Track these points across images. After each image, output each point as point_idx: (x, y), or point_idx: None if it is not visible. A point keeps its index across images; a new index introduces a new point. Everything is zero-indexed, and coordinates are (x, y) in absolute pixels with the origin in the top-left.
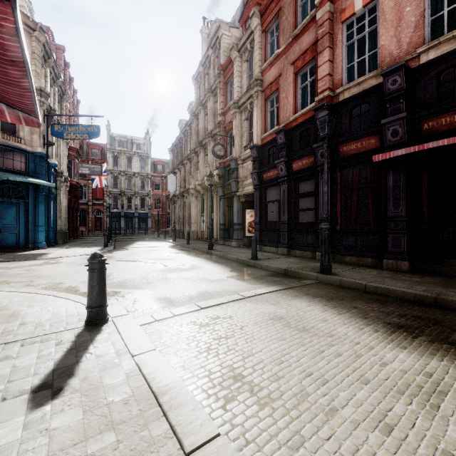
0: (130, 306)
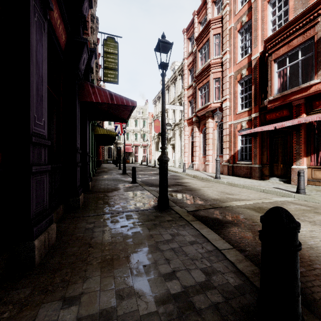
0: (316, 204)
